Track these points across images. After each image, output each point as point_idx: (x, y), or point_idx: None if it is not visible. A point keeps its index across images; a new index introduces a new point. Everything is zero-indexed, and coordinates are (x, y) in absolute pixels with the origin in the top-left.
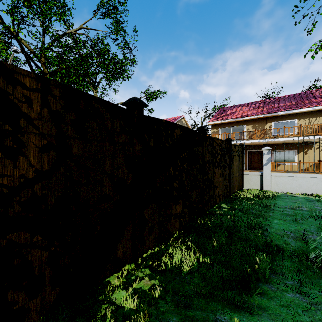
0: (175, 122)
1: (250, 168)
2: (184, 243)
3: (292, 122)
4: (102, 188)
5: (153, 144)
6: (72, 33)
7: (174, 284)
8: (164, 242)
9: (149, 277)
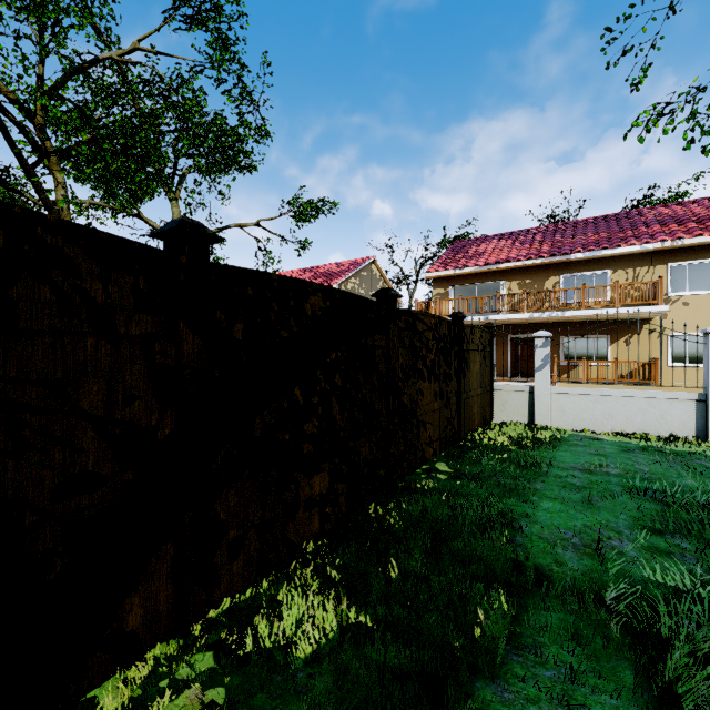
0: (357, 271)
1: (514, 374)
2: (320, 575)
3: (600, 275)
4: (74, 458)
5: (243, 333)
6: (117, 62)
7: (264, 699)
8: (275, 572)
9: (206, 680)
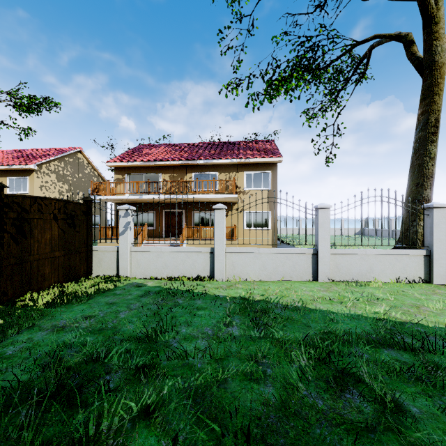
0: (61, 156)
1: (167, 236)
2: None
3: (213, 175)
4: None
5: None
6: None
7: None
8: None
9: None
